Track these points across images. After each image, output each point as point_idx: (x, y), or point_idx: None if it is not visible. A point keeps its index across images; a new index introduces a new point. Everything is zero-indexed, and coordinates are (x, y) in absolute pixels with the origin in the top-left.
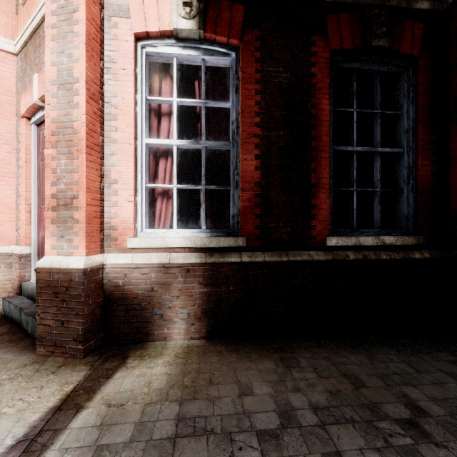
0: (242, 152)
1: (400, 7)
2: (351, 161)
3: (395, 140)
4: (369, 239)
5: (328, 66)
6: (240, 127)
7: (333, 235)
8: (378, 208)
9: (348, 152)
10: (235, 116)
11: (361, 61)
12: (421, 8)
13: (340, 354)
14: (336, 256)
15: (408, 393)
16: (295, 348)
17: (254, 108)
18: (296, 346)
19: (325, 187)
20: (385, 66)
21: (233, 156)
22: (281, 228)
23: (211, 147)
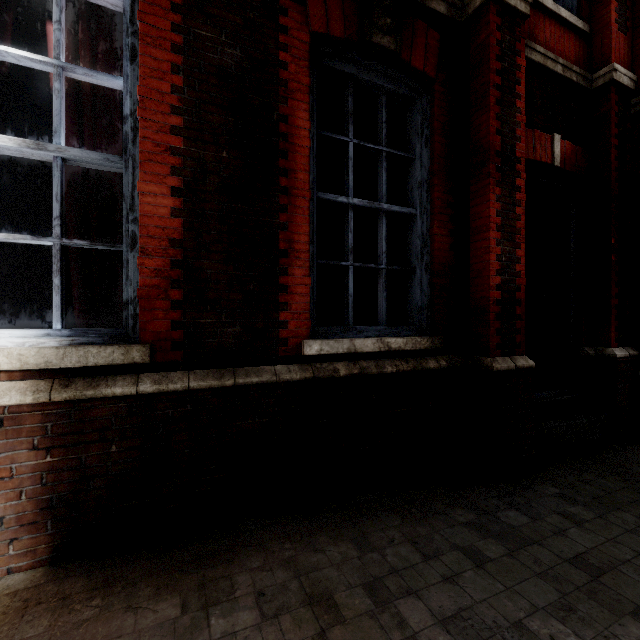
0: (142, 178)
1: None
2: (346, 220)
3: (407, 196)
4: (369, 342)
5: (308, 56)
6: (139, 129)
7: (316, 338)
8: (383, 294)
9: (341, 205)
10: (129, 107)
11: (359, 65)
12: (437, 10)
13: (314, 546)
14: (319, 372)
15: (406, 616)
16: (239, 548)
17: (169, 98)
18: (242, 544)
19: (303, 257)
20: (393, 83)
21: (128, 186)
22: (224, 327)
23: (77, 161)
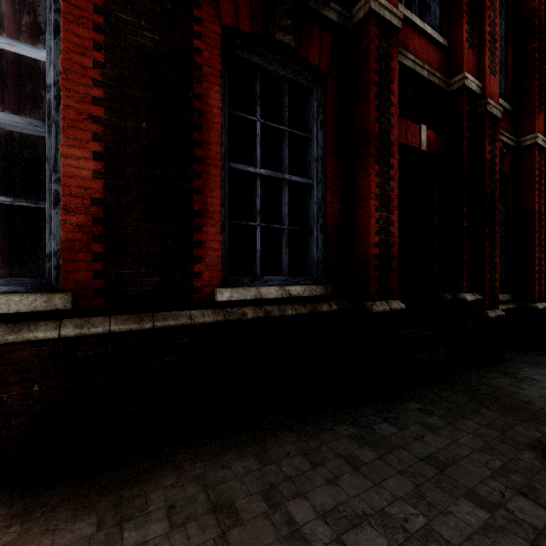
0: (65, 142)
1: (308, 6)
2: (254, 187)
3: (306, 169)
4: (273, 290)
5: (220, 45)
6: (62, 97)
7: (227, 286)
8: (285, 250)
9: (250, 174)
10: (52, 77)
11: (265, 57)
12: (330, 17)
13: (222, 463)
14: (229, 315)
15: (294, 514)
16: (156, 470)
17: (91, 72)
18: (158, 466)
19: (216, 217)
20: (294, 74)
21: (51, 148)
22: (144, 277)
23: (0, 124)
